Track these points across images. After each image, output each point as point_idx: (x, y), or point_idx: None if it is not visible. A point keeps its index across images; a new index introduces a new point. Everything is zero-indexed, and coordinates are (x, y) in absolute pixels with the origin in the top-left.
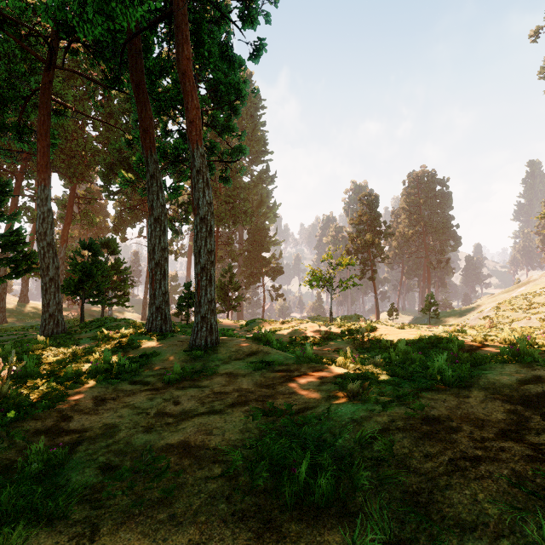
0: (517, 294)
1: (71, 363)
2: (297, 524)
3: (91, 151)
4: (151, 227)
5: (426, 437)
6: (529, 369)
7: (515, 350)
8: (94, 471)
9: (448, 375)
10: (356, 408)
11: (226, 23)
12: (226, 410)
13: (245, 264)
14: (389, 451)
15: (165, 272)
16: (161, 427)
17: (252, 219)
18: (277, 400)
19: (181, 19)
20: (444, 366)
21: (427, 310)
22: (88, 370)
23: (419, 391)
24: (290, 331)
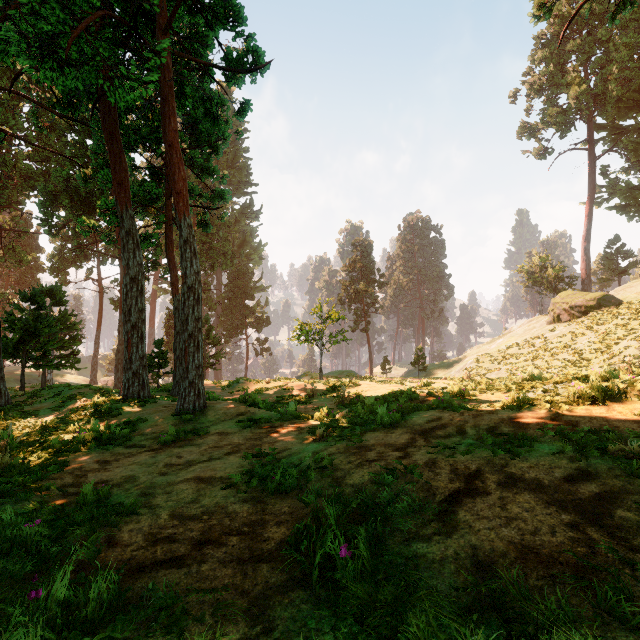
0: (496, 345)
1: (46, 435)
2: (275, 499)
3: (23, 171)
4: (126, 287)
5: (353, 454)
6: (440, 412)
7: (441, 400)
8: (137, 497)
9: (385, 419)
10: (318, 445)
11: (210, 77)
12: (223, 457)
13: (225, 313)
14: (330, 463)
15: (143, 335)
16: (174, 472)
17: (233, 261)
18: (263, 448)
19: (168, 90)
20: (385, 414)
21: (416, 363)
22: (74, 439)
23: (365, 432)
24: (277, 391)
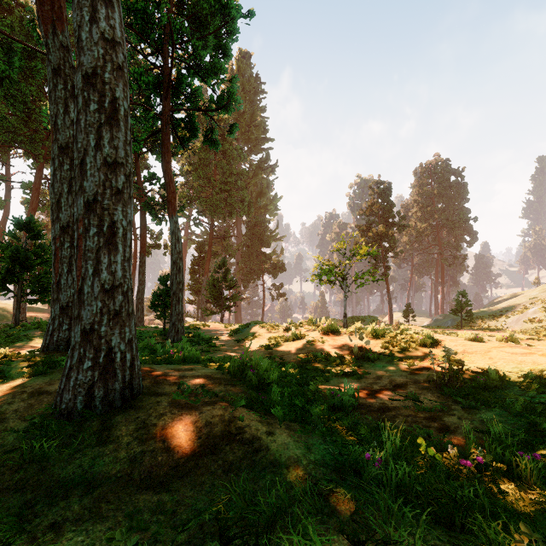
0: None
1: None
2: None
3: None
4: (53, 163)
5: None
6: None
7: None
8: None
9: None
10: None
11: None
12: None
13: (243, 260)
14: None
15: None
16: None
17: (250, 209)
18: None
19: None
20: None
21: (458, 311)
22: None
23: None
24: (299, 343)
